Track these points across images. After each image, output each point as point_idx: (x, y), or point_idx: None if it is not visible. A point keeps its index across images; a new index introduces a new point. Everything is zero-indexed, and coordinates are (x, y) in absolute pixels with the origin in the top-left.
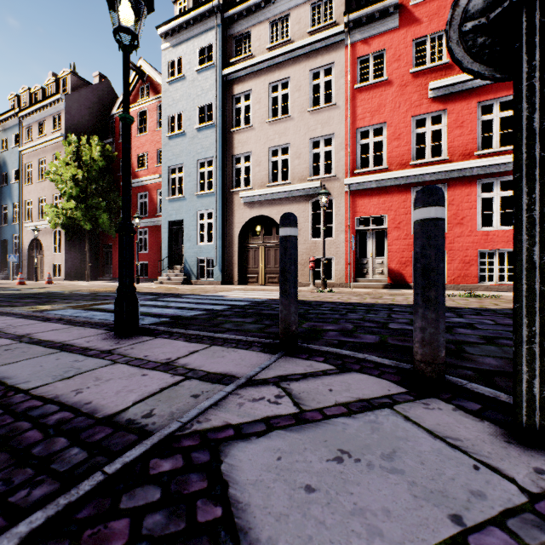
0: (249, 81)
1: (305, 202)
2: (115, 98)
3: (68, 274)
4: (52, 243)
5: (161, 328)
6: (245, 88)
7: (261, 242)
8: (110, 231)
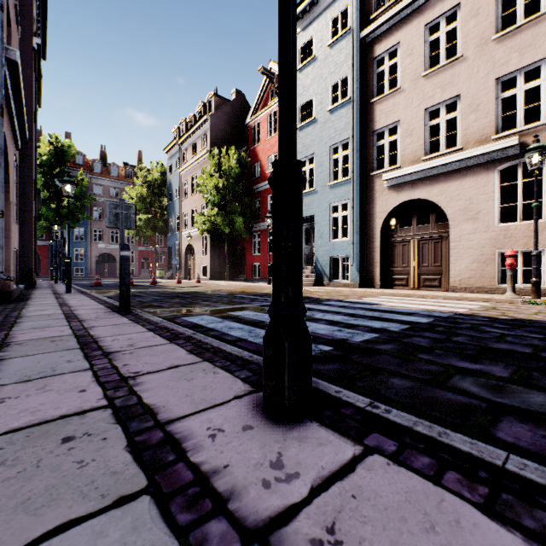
0: (395, 33)
1: (487, 172)
2: (248, 109)
3: (212, 274)
4: (200, 248)
5: (353, 397)
6: (390, 43)
7: (412, 234)
8: (244, 233)
